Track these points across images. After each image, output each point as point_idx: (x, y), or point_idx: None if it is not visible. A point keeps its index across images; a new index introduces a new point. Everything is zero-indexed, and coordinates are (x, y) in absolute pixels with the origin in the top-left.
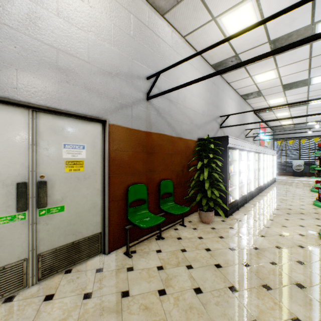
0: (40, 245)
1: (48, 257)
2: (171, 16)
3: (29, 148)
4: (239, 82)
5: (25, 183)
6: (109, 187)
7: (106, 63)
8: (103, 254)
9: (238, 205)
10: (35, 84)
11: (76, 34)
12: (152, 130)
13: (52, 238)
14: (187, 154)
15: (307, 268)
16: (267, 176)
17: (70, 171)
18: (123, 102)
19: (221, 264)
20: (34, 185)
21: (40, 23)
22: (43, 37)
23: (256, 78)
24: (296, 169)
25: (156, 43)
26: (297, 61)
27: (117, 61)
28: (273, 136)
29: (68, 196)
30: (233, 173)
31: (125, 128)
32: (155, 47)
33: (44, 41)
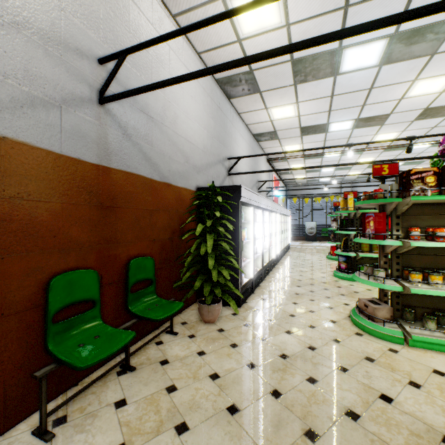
0: None
1: None
2: None
3: None
4: (252, 114)
5: None
6: None
7: None
8: None
9: (253, 286)
10: None
11: None
12: (112, 163)
13: None
14: (180, 211)
15: (353, 377)
16: (282, 242)
17: None
18: (35, 92)
19: (239, 403)
20: None
21: None
22: None
23: (272, 112)
24: (309, 232)
25: (120, 3)
26: (319, 97)
27: None
28: (286, 193)
29: None
30: (247, 240)
31: (41, 150)
32: (119, 9)
33: None
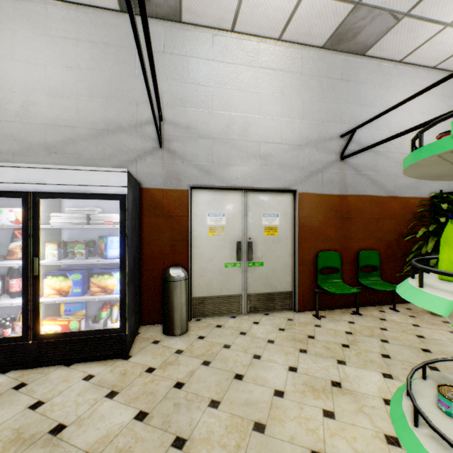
0: (248, 287)
1: (253, 298)
2: (375, 50)
3: (243, 218)
4: None
5: (240, 242)
6: (298, 251)
7: (296, 138)
8: (293, 311)
9: None
10: (246, 173)
11: (272, 124)
12: (348, 192)
13: (256, 285)
14: (408, 217)
15: None
16: None
17: (267, 235)
18: (312, 169)
19: (432, 350)
20: (245, 244)
21: (249, 129)
22: (251, 137)
23: None
24: None
25: (353, 92)
26: None
27: (306, 132)
28: None
29: (266, 255)
30: None
31: (314, 194)
32: (352, 96)
33: (251, 140)
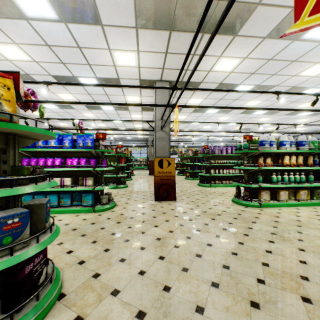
0: None
1: None
2: None
3: None
4: (24, 112)
5: None
6: None
7: None
8: None
9: None
10: None
11: None
12: None
13: None
14: None
15: None
16: None
17: None
18: None
19: None
20: None
21: None
22: None
23: (34, 113)
24: None
25: None
26: (50, 112)
27: None
28: None
29: None
30: None
31: None
32: None
33: None
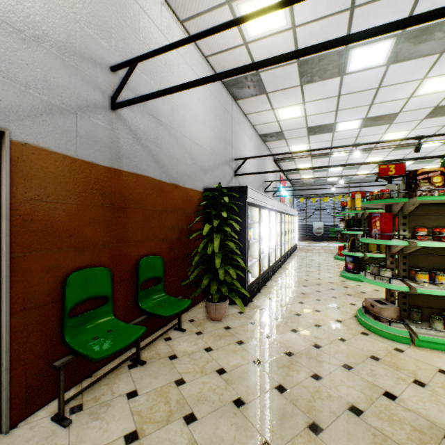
0: None
1: None
2: None
3: None
4: (259, 115)
5: None
6: (13, 281)
7: (3, 4)
8: None
9: (259, 286)
10: None
11: None
12: (124, 166)
13: None
14: (188, 212)
15: (357, 375)
16: (289, 243)
17: None
18: (53, 100)
19: (244, 396)
20: None
21: None
22: None
23: (279, 113)
24: (316, 232)
25: (131, 12)
26: (326, 97)
27: (38, 11)
28: (293, 193)
29: None
30: (254, 240)
31: (59, 155)
32: (130, 18)
33: None
